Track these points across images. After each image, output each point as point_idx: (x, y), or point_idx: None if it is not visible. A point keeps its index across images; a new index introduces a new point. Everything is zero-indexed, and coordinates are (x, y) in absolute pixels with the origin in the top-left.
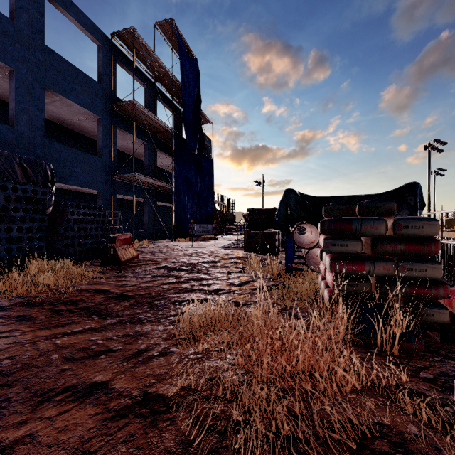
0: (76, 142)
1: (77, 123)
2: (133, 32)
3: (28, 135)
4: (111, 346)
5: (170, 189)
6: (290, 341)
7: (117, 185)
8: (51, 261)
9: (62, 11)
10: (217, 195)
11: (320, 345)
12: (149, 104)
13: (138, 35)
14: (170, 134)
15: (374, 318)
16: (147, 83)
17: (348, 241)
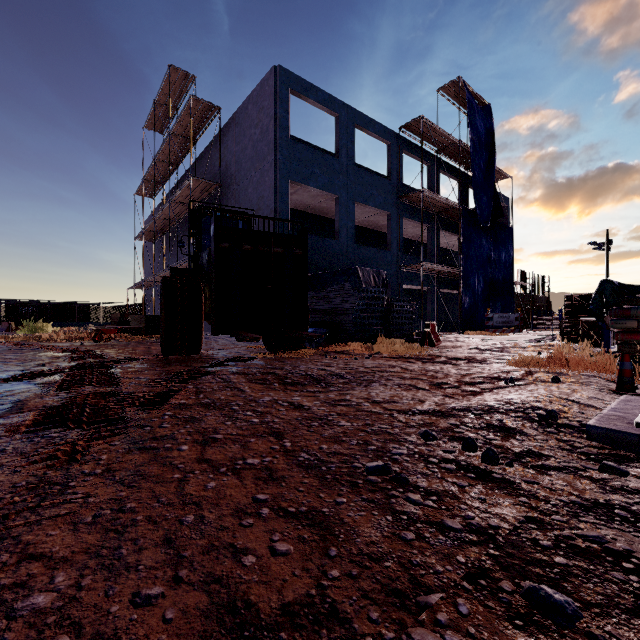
0: (361, 237)
1: (365, 219)
2: (421, 120)
3: (345, 244)
4: (473, 369)
5: (456, 273)
6: (569, 358)
7: (403, 276)
8: (391, 340)
9: (364, 131)
10: (519, 273)
11: (583, 358)
12: (432, 181)
13: (426, 120)
14: (456, 210)
15: (638, 363)
16: (430, 160)
17: (626, 321)
